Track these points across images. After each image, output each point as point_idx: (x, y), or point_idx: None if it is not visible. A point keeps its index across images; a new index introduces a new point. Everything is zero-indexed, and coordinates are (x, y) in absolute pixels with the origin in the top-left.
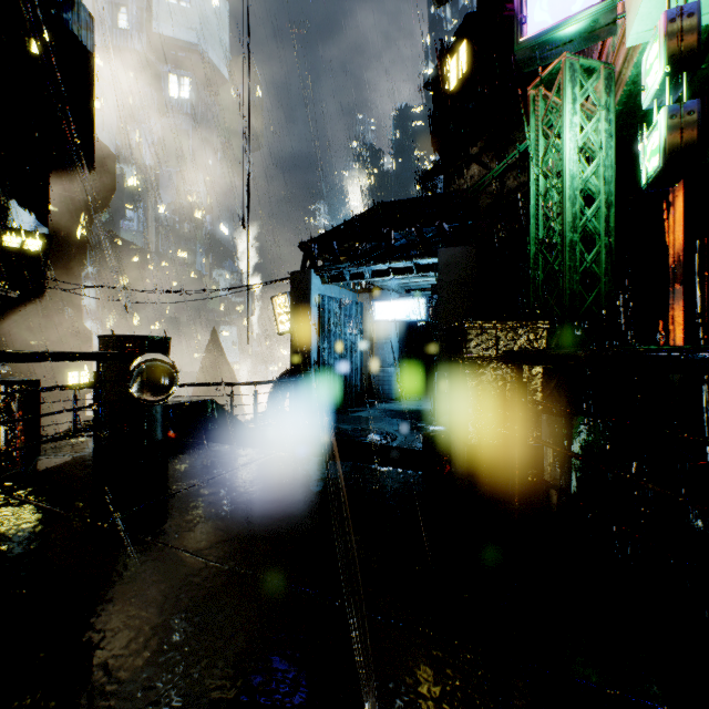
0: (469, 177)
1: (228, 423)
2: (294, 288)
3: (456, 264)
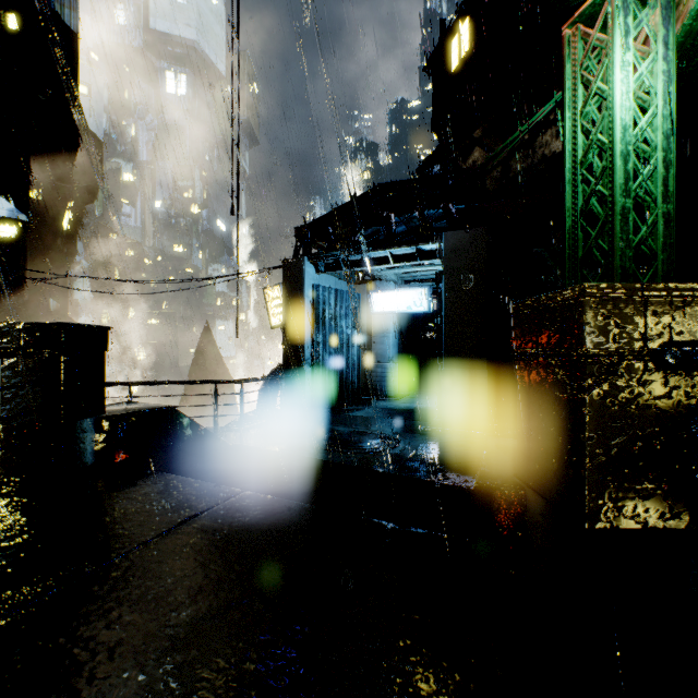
0: (471, 163)
1: (193, 436)
2: (286, 277)
3: (465, 248)
